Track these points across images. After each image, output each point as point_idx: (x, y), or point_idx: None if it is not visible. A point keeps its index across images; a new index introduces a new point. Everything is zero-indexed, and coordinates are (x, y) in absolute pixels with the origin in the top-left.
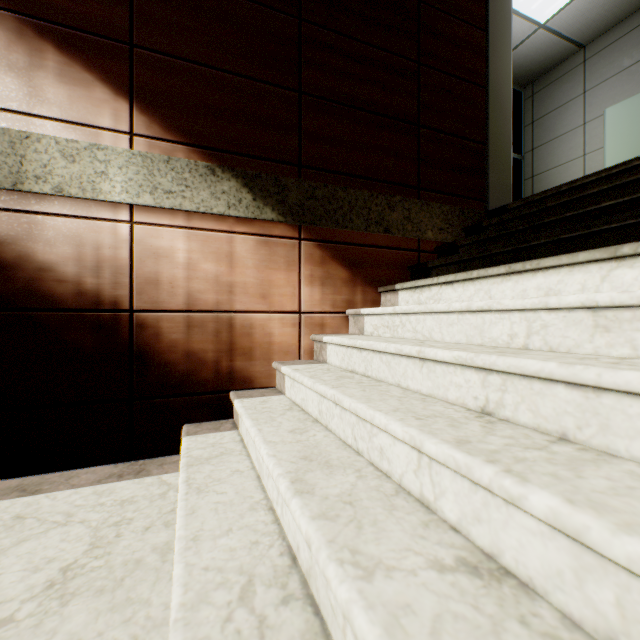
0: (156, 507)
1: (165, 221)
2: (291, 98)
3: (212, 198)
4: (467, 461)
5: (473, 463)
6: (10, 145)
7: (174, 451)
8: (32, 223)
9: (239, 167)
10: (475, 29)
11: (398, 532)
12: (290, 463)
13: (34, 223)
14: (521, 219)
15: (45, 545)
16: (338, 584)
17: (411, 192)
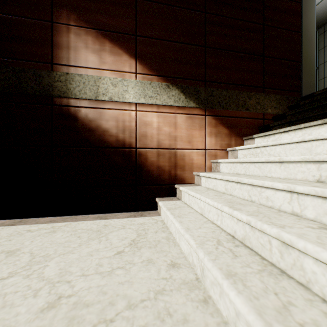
0: (155, 226)
1: (149, 109)
2: (201, 50)
3: (168, 98)
4: (321, 189)
5: (325, 190)
6: (94, 82)
7: (152, 209)
8: (101, 112)
9: (179, 84)
10: (294, 2)
11: (287, 220)
12: (224, 203)
13: (101, 112)
14: (324, 99)
15: (121, 233)
16: (270, 229)
17: (259, 90)
